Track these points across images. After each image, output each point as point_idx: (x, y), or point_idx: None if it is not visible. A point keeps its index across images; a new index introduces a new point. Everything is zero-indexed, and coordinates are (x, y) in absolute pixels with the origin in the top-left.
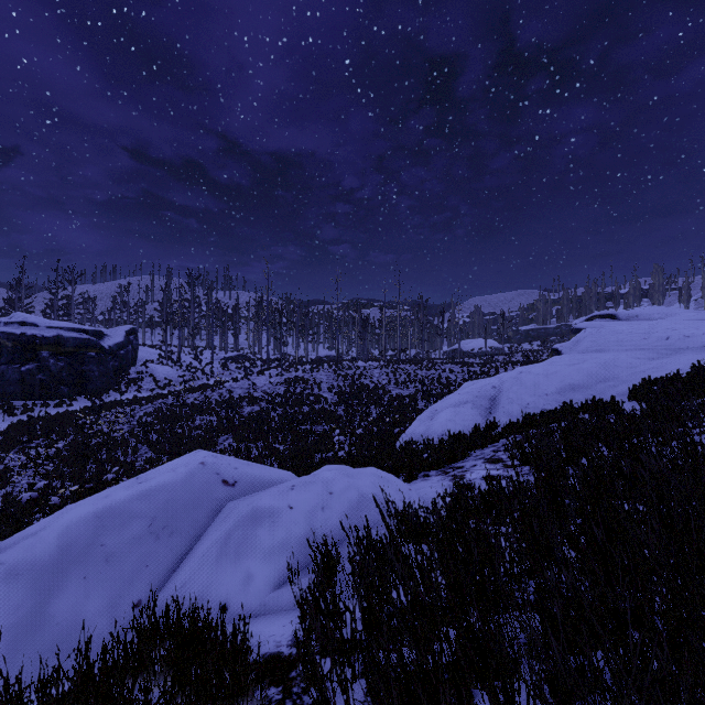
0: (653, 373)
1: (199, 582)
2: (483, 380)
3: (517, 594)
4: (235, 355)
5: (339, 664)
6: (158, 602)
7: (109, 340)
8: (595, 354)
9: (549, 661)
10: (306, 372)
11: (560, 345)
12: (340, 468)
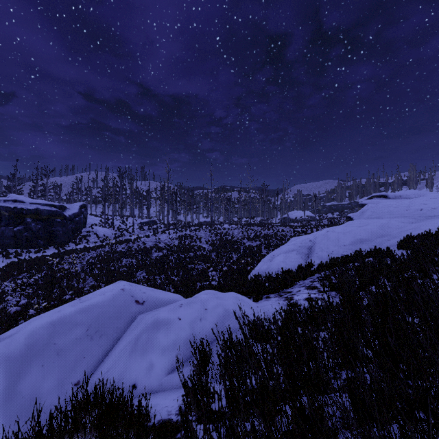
0: (413, 232)
1: (118, 368)
2: (303, 236)
3: (332, 381)
4: (147, 221)
5: (209, 436)
6: (90, 382)
7: (69, 211)
8: (375, 219)
9: (362, 438)
10: (192, 231)
11: (352, 214)
12: (213, 292)
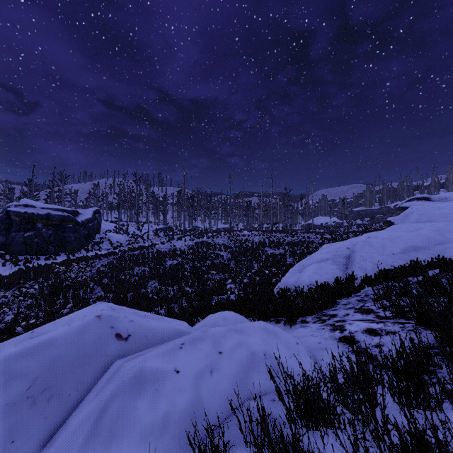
0: None
1: None
2: (337, 243)
3: None
4: (163, 227)
5: None
6: None
7: (82, 217)
8: (427, 223)
9: None
10: (209, 238)
11: (392, 218)
12: (231, 316)
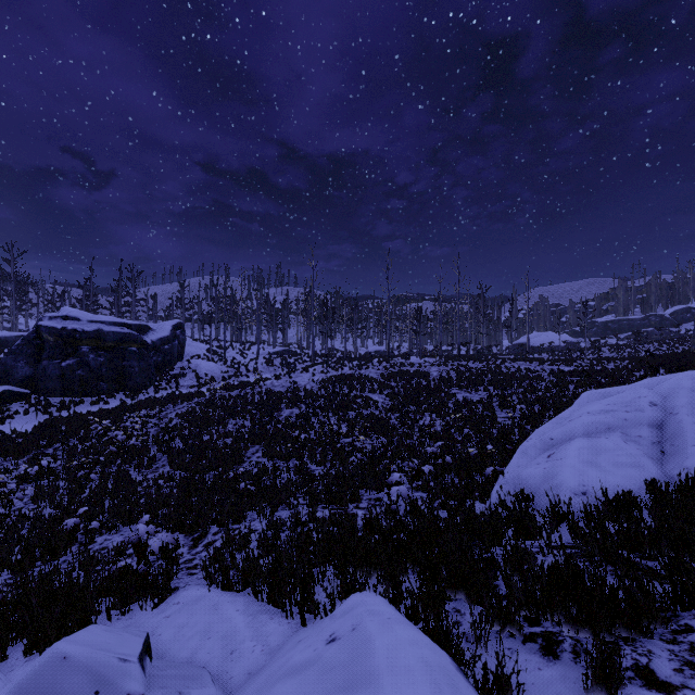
0: None
1: None
2: (615, 389)
3: None
4: (281, 350)
5: None
6: None
7: (153, 335)
8: None
9: None
10: (354, 369)
11: None
12: None
